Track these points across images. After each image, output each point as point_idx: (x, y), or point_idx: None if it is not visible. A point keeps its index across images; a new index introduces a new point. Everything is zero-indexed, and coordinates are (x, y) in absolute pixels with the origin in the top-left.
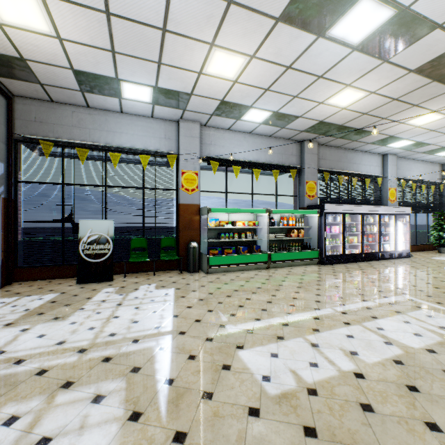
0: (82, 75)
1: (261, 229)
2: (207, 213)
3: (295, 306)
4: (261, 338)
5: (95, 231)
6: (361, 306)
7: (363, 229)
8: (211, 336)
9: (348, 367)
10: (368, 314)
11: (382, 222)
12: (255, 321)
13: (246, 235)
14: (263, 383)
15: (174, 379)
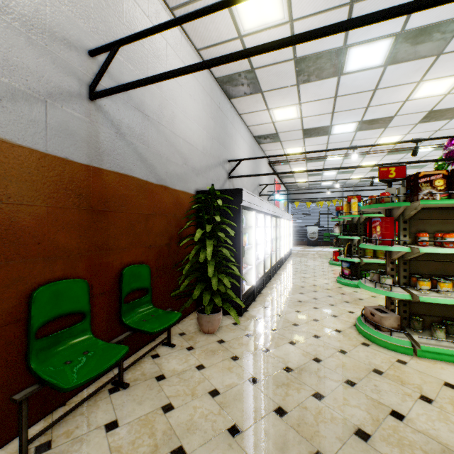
0: (310, 184)
1: None
2: None
3: None
4: None
5: (312, 230)
6: None
7: None
8: None
9: None
10: None
11: None
12: None
13: None
14: None
15: None
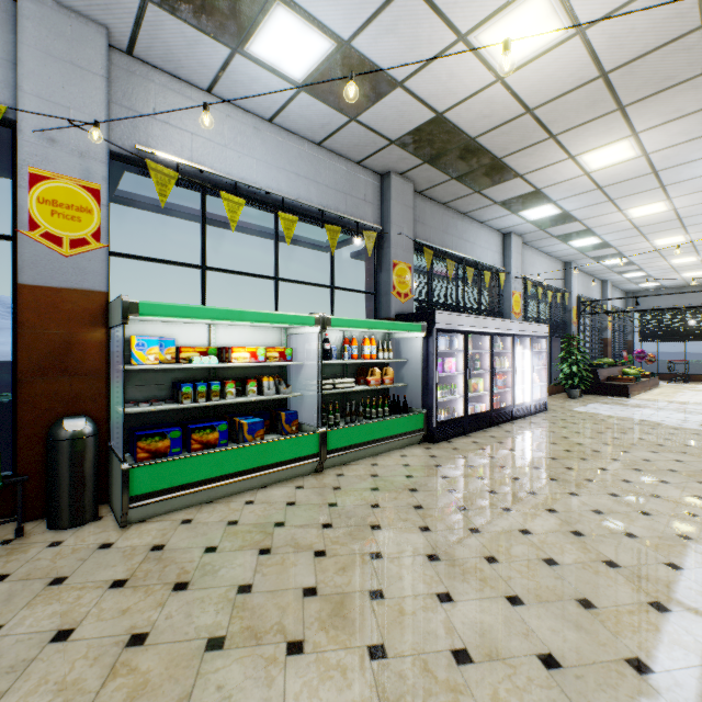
0: None
1: (298, 368)
2: (122, 319)
3: None
4: None
5: None
6: (696, 659)
7: (493, 363)
8: None
9: None
10: None
11: (516, 351)
12: None
13: (261, 385)
14: None
15: None
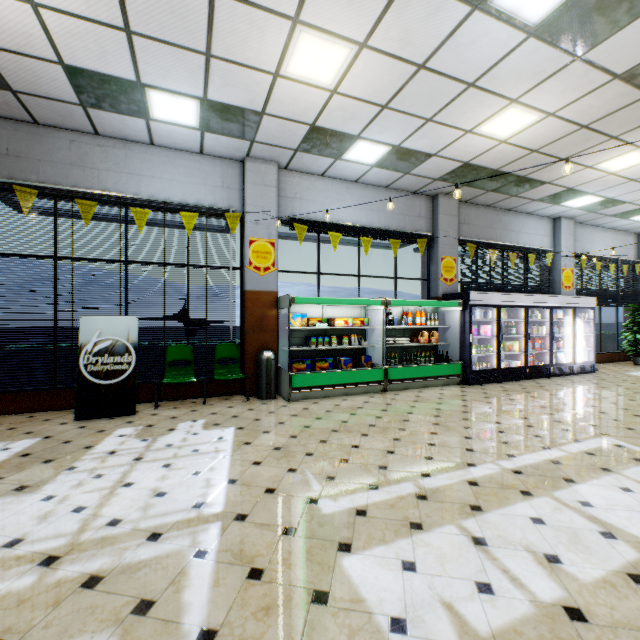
0: (80, 75)
1: (372, 331)
2: (289, 306)
3: (435, 460)
4: (381, 528)
5: (107, 335)
6: (542, 458)
7: (527, 330)
8: (293, 523)
9: (550, 593)
10: (557, 474)
11: (554, 320)
12: (369, 491)
13: (350, 339)
14: (392, 638)
15: (217, 632)
